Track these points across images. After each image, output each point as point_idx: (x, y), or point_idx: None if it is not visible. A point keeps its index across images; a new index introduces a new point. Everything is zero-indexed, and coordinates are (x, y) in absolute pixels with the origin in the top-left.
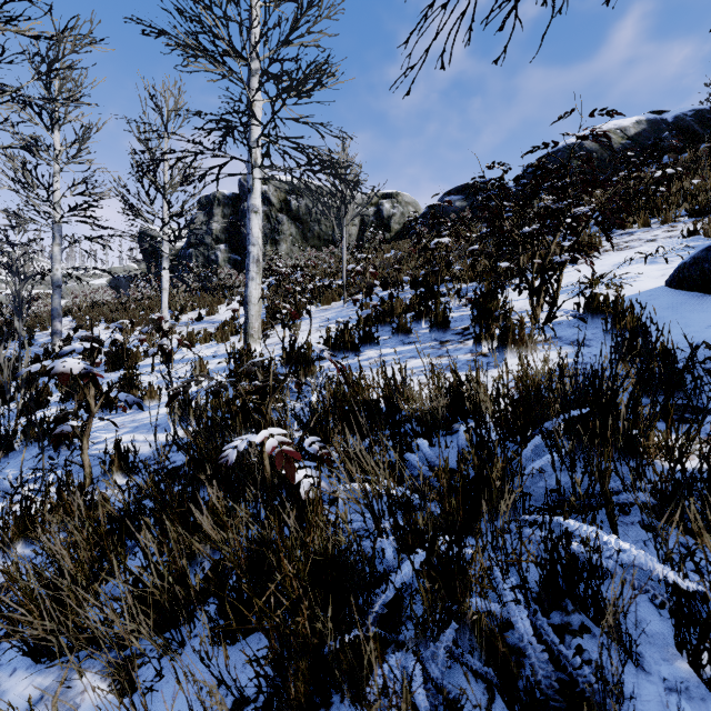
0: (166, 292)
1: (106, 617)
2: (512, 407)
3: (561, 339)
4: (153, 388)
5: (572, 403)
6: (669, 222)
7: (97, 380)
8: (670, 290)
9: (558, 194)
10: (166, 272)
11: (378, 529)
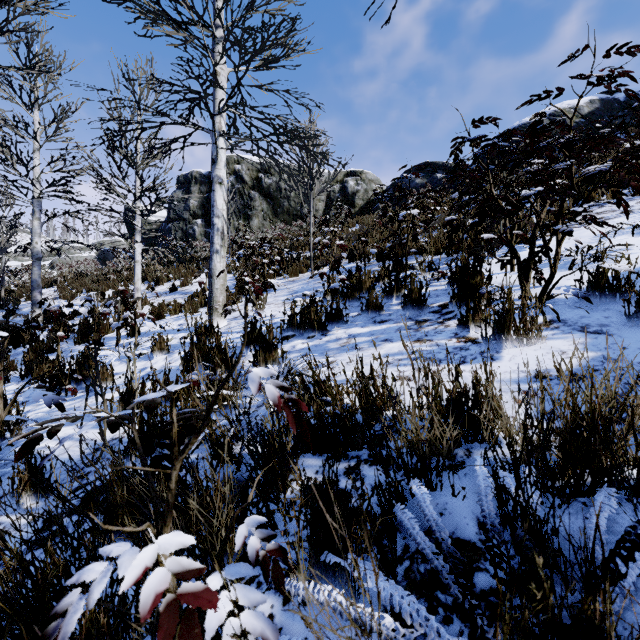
0: (138, 264)
1: None
2: (563, 449)
3: (566, 323)
4: (106, 369)
5: None
6: None
7: None
8: None
9: (551, 156)
10: (138, 245)
11: None
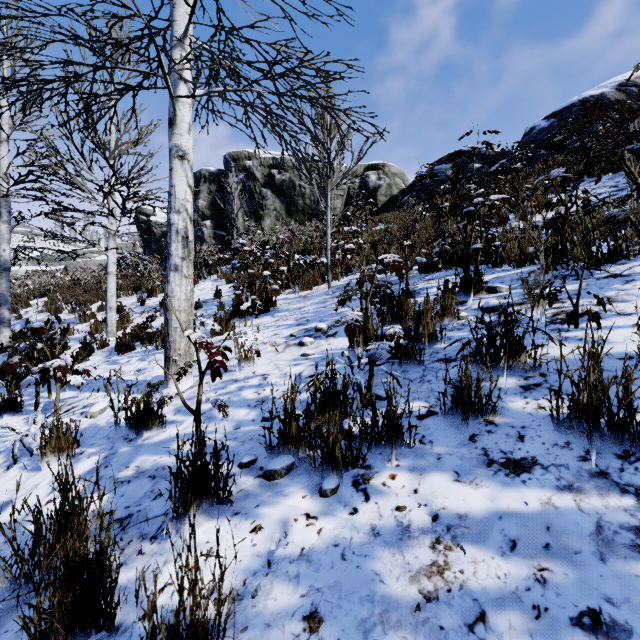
0: (112, 277)
1: None
2: None
3: None
4: None
5: None
6: None
7: None
8: None
9: None
10: (112, 253)
11: None
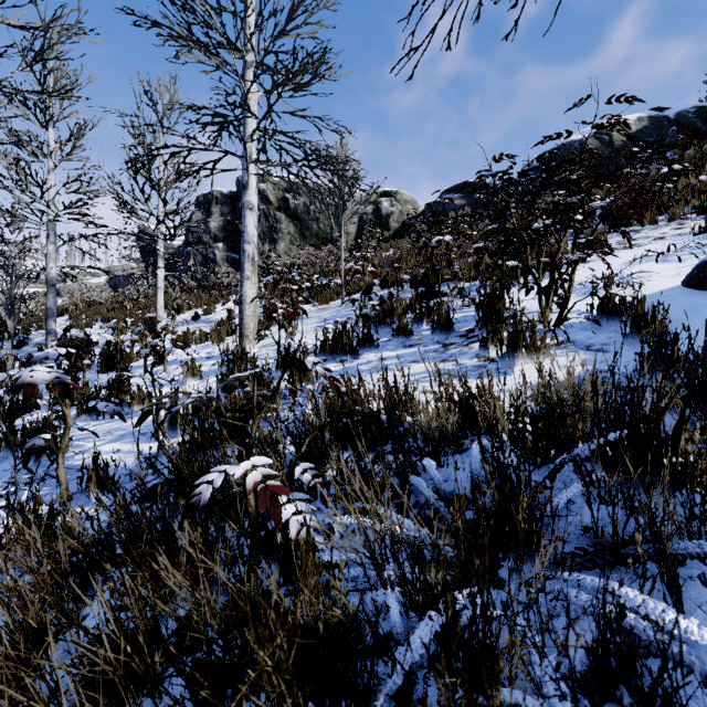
0: (161, 291)
1: (52, 690)
2: (533, 425)
3: (575, 343)
4: (143, 392)
5: (610, 427)
6: (676, 219)
7: (70, 390)
8: (688, 290)
9: (568, 189)
10: (161, 271)
11: (381, 578)
